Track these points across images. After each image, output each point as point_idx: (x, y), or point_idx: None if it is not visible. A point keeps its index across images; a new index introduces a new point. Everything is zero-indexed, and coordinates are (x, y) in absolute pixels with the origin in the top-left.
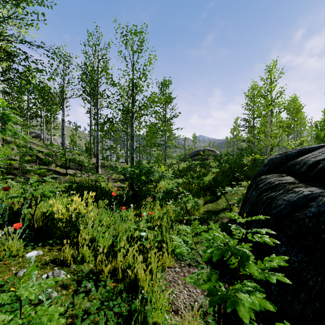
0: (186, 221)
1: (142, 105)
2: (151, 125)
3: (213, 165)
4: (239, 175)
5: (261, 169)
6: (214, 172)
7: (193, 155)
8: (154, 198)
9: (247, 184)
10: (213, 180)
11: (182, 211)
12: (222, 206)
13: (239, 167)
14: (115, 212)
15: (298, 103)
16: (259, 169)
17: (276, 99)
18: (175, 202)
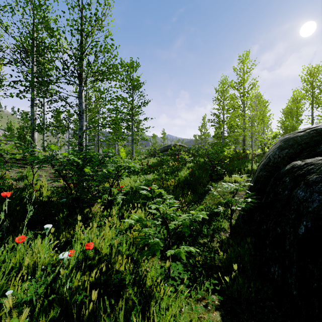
0: (168, 257)
1: (94, 60)
2: (110, 100)
3: (188, 159)
4: (221, 169)
5: (275, 154)
6: (188, 167)
7: (163, 150)
8: (110, 204)
9: (230, 179)
10: (190, 175)
11: (160, 241)
12: (209, 211)
13: (218, 160)
14: (7, 244)
15: (265, 99)
16: (271, 155)
17: (249, 91)
18: (144, 208)
